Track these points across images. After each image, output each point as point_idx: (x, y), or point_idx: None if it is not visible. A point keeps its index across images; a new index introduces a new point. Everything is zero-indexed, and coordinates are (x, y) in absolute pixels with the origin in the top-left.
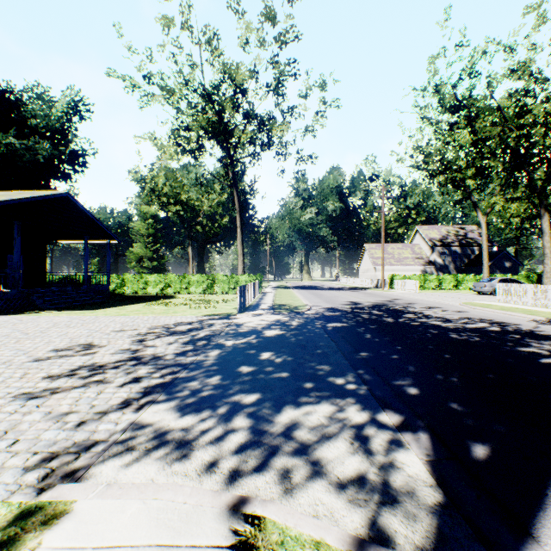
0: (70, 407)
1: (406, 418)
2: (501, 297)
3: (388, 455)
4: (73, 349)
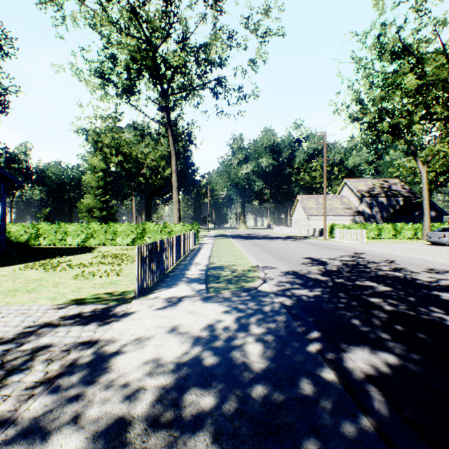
0: None
1: None
2: None
3: None
4: None
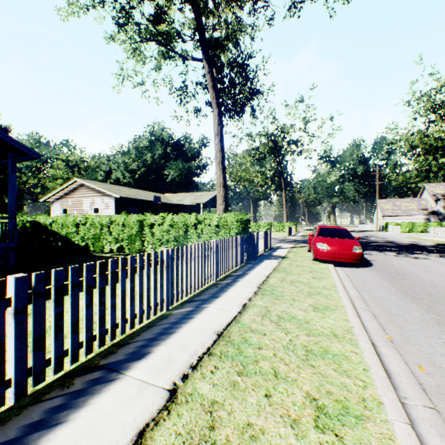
0: None
1: None
2: (431, 234)
3: None
4: None
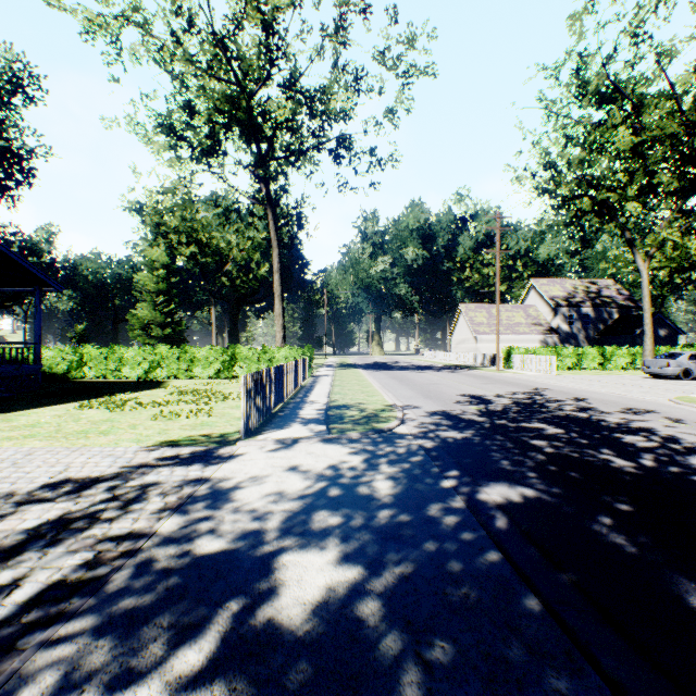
0: None
1: None
2: None
3: None
4: None
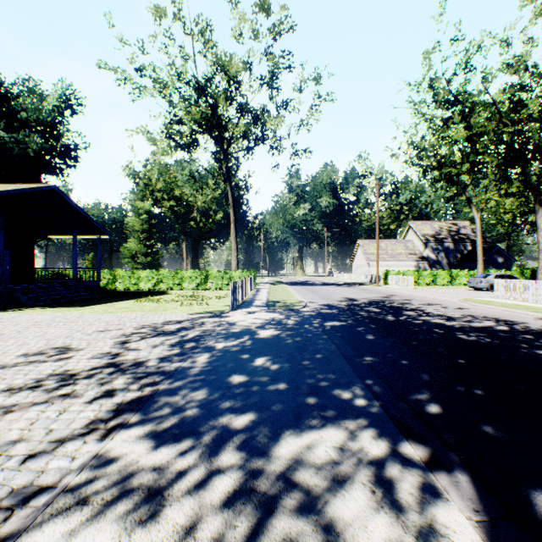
0: (20, 433)
1: (435, 450)
2: (500, 293)
3: (424, 513)
4: (47, 353)
